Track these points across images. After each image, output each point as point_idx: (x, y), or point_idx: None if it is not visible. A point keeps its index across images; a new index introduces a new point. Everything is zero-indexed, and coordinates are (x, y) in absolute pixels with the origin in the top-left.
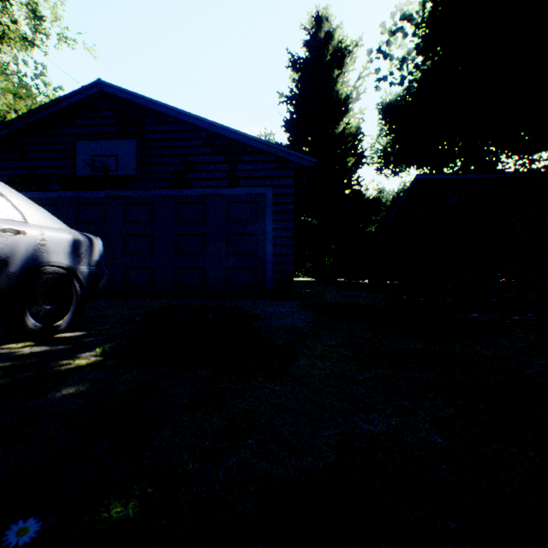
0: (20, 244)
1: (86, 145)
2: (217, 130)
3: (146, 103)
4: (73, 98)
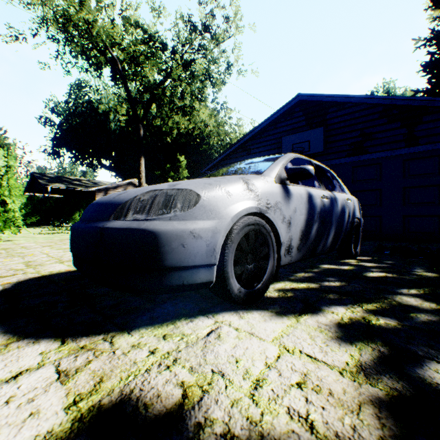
0: (350, 206)
1: (287, 139)
2: (399, 102)
3: (332, 99)
4: (280, 111)
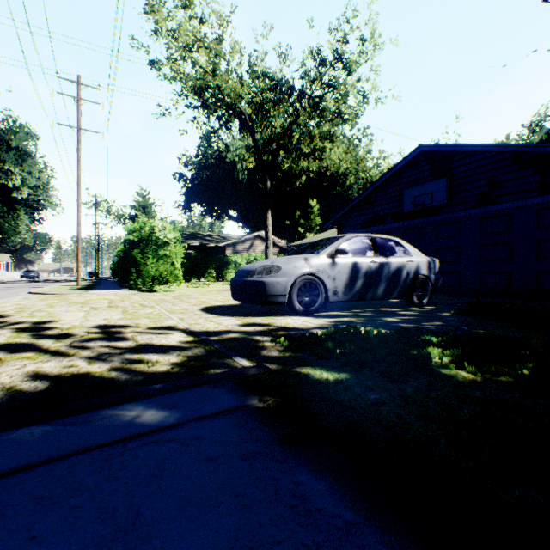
0: (411, 266)
1: (409, 191)
2: (525, 149)
3: (454, 148)
4: (401, 163)
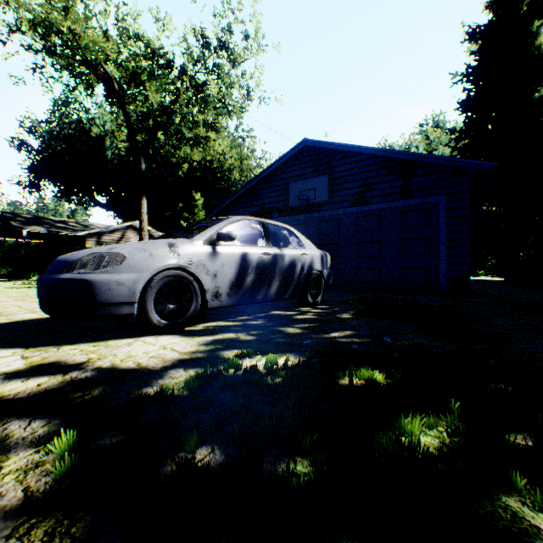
0: (306, 260)
1: (294, 185)
2: (393, 155)
3: (336, 147)
4: (287, 156)
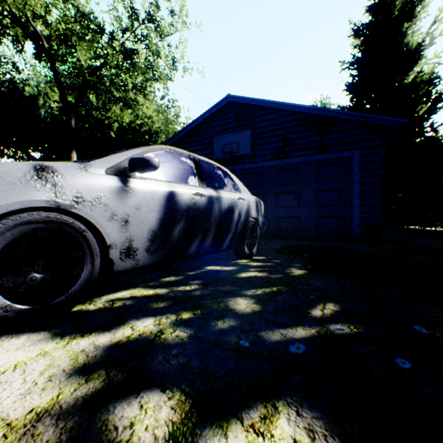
0: (243, 206)
1: (219, 139)
2: (312, 112)
3: (258, 103)
4: (212, 110)
